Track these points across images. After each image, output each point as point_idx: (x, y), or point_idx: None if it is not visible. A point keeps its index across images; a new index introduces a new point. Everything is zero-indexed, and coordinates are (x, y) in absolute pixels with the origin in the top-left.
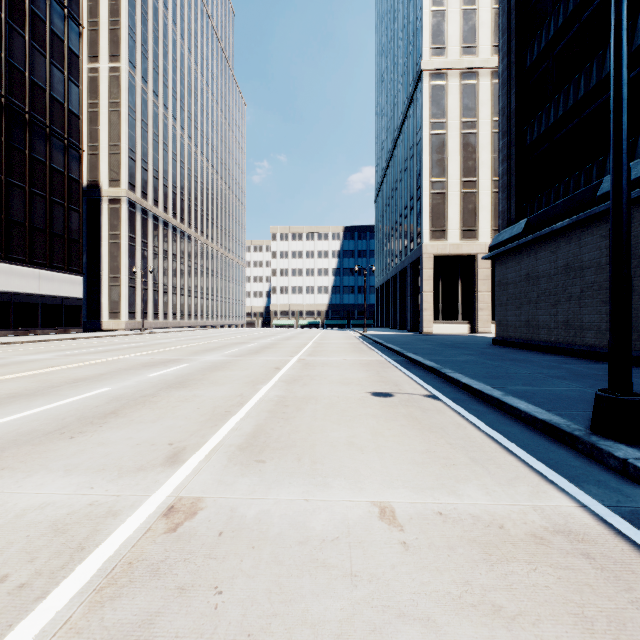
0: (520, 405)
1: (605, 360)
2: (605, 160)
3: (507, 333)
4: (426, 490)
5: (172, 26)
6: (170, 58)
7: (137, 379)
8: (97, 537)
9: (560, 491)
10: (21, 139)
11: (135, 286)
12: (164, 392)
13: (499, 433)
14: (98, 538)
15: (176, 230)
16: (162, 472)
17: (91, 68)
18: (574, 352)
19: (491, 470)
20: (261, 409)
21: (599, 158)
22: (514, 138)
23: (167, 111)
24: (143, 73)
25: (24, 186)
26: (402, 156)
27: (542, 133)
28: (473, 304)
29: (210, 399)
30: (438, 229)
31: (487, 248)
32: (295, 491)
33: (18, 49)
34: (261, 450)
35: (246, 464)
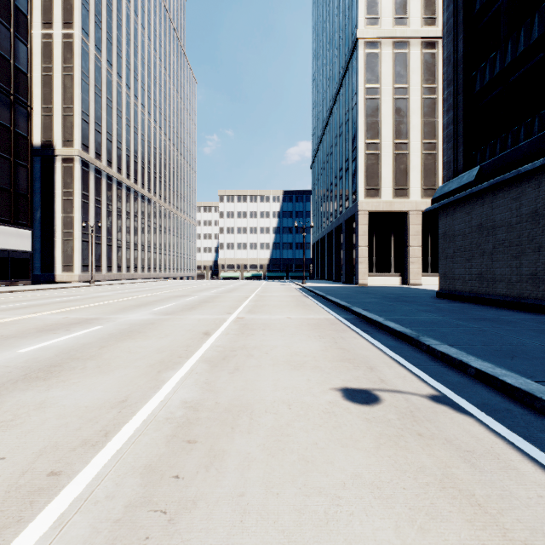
0: None
1: None
2: None
3: (454, 286)
4: None
5: (126, 2)
6: (124, 31)
7: None
8: None
9: None
10: None
11: (88, 241)
12: None
13: None
14: None
15: (130, 190)
16: None
17: (45, 34)
18: None
19: None
20: (133, 459)
21: None
22: (462, 85)
23: (121, 80)
24: (96, 42)
25: None
26: (337, 122)
27: (496, 75)
28: (404, 258)
29: (57, 417)
30: (372, 187)
31: (417, 206)
32: None
33: None
34: None
35: None
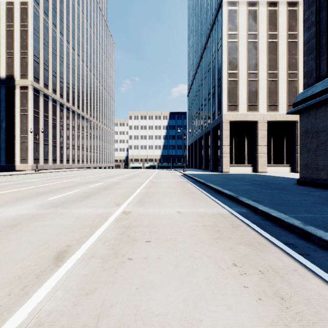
0: None
1: None
2: None
3: (317, 175)
4: None
5: None
6: (65, 5)
7: None
8: None
9: None
10: None
11: (39, 142)
12: None
13: None
14: None
15: (69, 110)
16: None
17: (8, 2)
18: None
19: None
20: None
21: None
22: (325, 2)
23: (62, 37)
24: (45, 9)
25: None
26: (206, 62)
27: None
28: (254, 153)
29: None
30: (233, 104)
31: (264, 117)
32: None
33: None
34: None
35: None
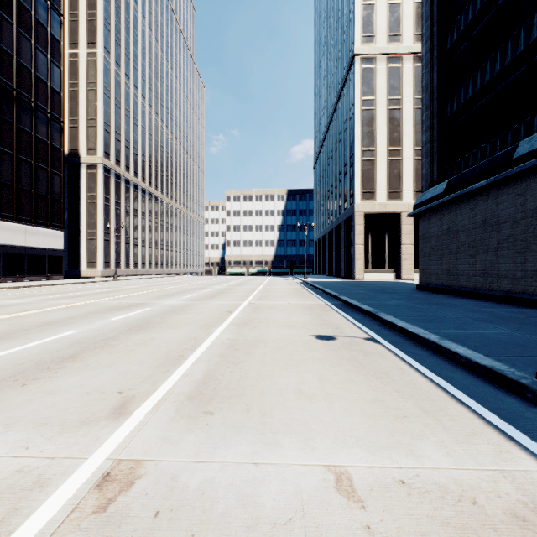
0: (458, 350)
1: (520, 304)
2: (519, 127)
3: (430, 280)
4: (382, 450)
5: (141, 18)
6: (140, 46)
7: (102, 322)
8: (13, 520)
9: (524, 450)
10: (9, 112)
11: (109, 239)
12: (124, 335)
13: (443, 379)
14: (14, 521)
15: (145, 192)
16: (105, 427)
17: (72, 53)
18: (491, 297)
19: (445, 423)
20: (213, 353)
21: (513, 126)
22: (436, 110)
23: (137, 91)
24: (116, 58)
25: (12, 153)
26: (337, 129)
27: (461, 105)
28: (398, 255)
29: (166, 342)
30: (368, 191)
31: (410, 207)
32: (243, 451)
33: (7, 35)
34: (210, 399)
35: (193, 416)
